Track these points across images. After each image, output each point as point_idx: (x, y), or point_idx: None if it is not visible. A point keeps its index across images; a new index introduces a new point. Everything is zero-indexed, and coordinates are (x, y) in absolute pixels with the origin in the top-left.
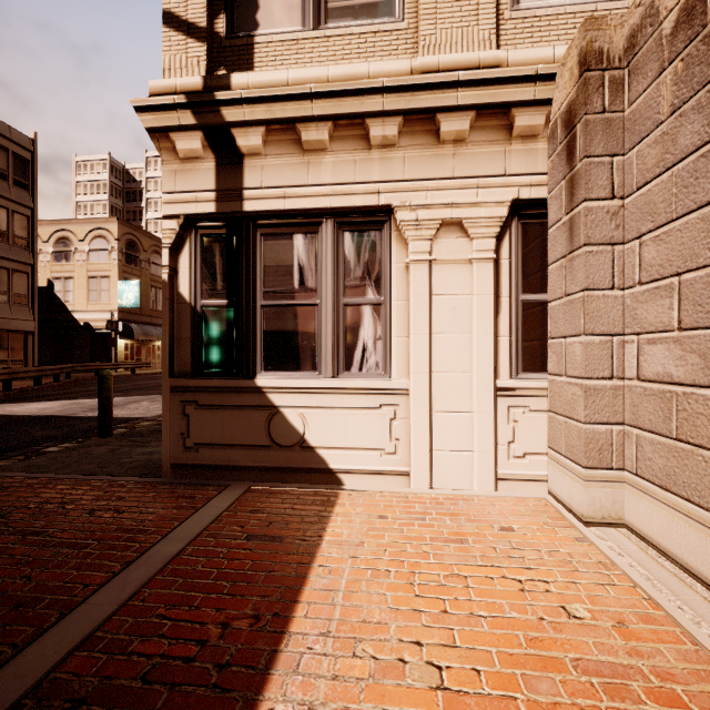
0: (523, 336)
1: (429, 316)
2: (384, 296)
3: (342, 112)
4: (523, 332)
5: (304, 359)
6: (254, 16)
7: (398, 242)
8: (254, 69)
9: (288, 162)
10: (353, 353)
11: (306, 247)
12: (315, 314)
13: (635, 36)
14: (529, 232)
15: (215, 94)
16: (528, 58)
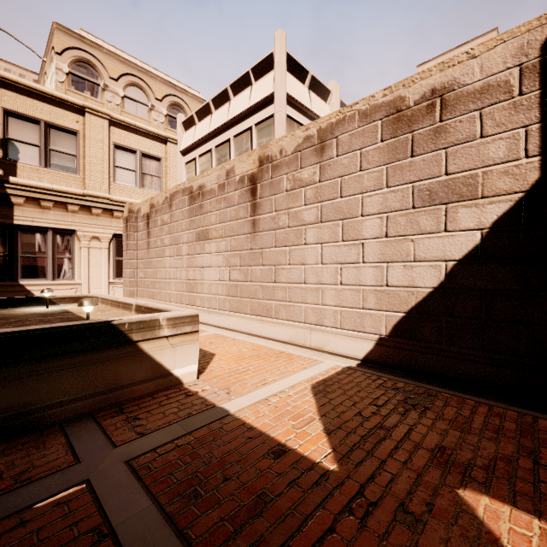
0: (117, 269)
1: (89, 263)
2: (73, 256)
3: (59, 200)
4: (117, 267)
5: (41, 275)
6: (17, 155)
7: (78, 240)
8: (17, 174)
9: (35, 210)
10: (61, 273)
11: (42, 238)
12: (45, 260)
13: (139, 210)
14: (118, 242)
15: (5, 184)
16: (118, 199)
